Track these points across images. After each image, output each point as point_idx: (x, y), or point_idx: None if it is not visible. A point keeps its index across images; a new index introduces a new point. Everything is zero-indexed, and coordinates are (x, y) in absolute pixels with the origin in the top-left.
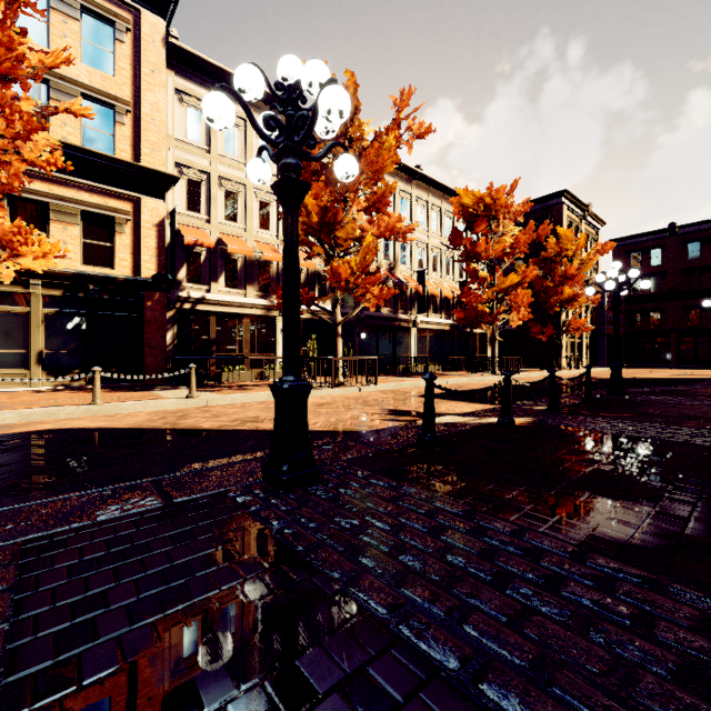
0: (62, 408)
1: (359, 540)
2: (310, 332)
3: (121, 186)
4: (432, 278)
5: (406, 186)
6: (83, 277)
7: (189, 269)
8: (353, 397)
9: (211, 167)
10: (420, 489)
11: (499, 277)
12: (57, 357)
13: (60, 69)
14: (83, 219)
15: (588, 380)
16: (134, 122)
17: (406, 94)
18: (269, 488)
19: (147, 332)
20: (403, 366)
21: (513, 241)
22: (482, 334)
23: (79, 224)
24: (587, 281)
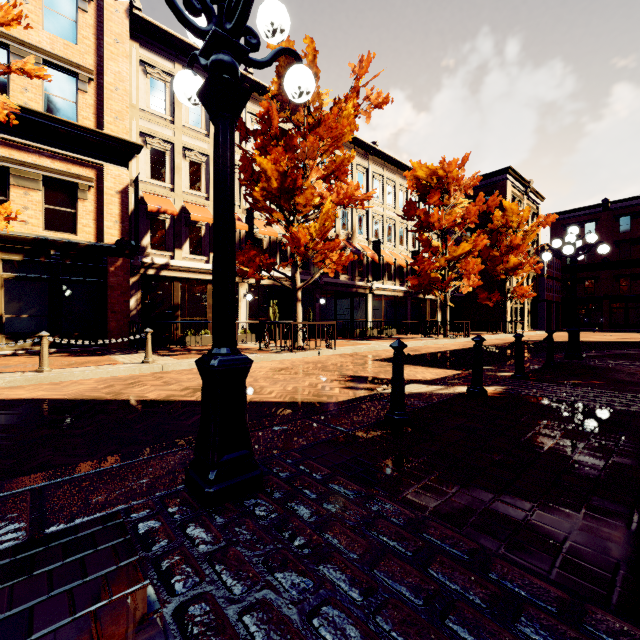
0: (4, 375)
1: (310, 638)
2: (272, 298)
3: (84, 153)
4: (387, 247)
5: (362, 160)
6: (44, 242)
7: (153, 236)
8: (312, 361)
9: (175, 137)
10: (398, 503)
11: (450, 246)
12: (17, 321)
13: (21, 35)
14: (45, 185)
15: (550, 345)
16: (98, 91)
17: (364, 61)
18: (190, 502)
19: (110, 297)
20: (360, 329)
21: (464, 212)
22: (433, 300)
23: (40, 190)
24: (528, 251)
